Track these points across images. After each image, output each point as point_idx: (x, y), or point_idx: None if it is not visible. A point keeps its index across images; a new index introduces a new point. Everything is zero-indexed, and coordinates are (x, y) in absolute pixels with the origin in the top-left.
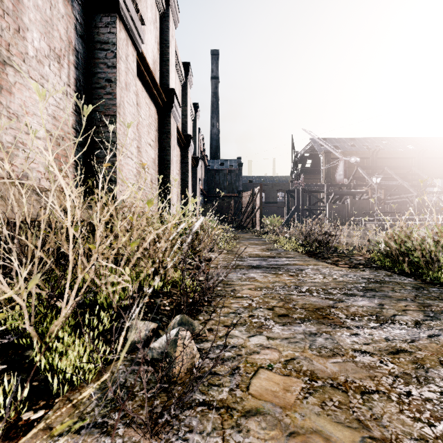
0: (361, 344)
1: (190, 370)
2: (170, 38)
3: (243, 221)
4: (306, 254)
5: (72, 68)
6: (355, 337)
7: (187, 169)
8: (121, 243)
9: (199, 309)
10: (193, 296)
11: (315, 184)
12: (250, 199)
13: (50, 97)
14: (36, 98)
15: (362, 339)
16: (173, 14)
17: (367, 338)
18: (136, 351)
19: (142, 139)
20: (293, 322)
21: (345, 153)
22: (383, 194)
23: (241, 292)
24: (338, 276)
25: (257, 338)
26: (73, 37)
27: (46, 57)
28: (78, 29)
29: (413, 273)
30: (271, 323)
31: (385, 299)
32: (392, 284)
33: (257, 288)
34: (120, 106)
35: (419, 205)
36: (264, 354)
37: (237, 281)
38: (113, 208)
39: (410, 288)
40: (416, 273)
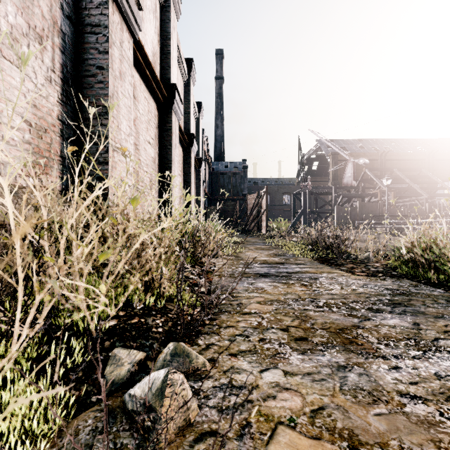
0: (407, 383)
1: (183, 428)
2: (171, 29)
3: (249, 225)
4: (317, 260)
5: (57, 51)
6: (396, 372)
7: (190, 170)
8: (83, 256)
9: (198, 329)
10: (192, 315)
11: (323, 186)
12: (255, 202)
13: (30, 83)
14: (11, 82)
15: (406, 375)
16: (174, 4)
17: (412, 373)
18: (114, 395)
19: (141, 136)
20: (314, 349)
21: (353, 155)
22: (392, 196)
23: (248, 307)
24: (357, 286)
25: (272, 374)
26: (58, 17)
27: (23, 35)
28: (65, 9)
29: (441, 283)
30: (287, 350)
31: (418, 316)
32: (422, 297)
33: (266, 302)
34: (113, 96)
35: (431, 208)
36: (282, 400)
37: (244, 292)
38: (82, 207)
39: (444, 302)
40: (444, 283)
